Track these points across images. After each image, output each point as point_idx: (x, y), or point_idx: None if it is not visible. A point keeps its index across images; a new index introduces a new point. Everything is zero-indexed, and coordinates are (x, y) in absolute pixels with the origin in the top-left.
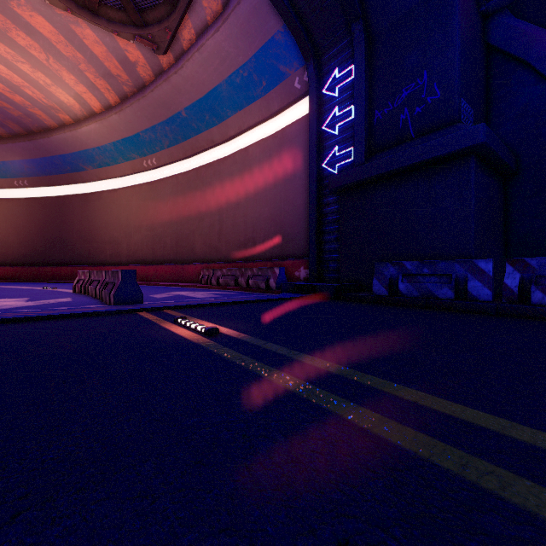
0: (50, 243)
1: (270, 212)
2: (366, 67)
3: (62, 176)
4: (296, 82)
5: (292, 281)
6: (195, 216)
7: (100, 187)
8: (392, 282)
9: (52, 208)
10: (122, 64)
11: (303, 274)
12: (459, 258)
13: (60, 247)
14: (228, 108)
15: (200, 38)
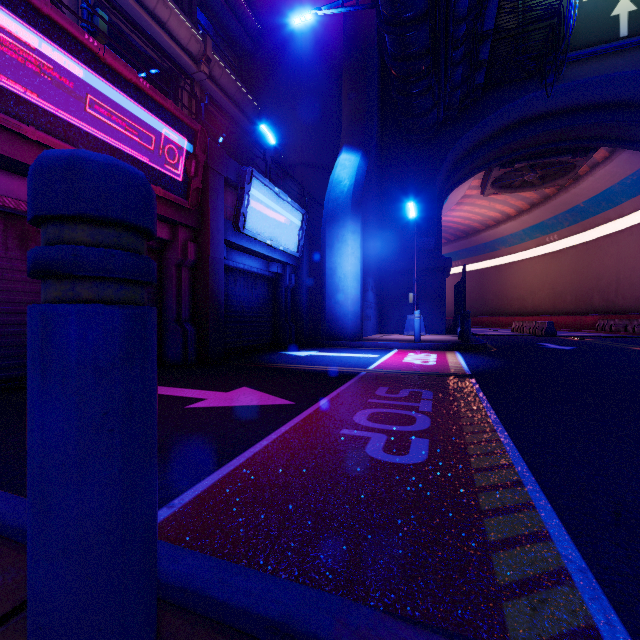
0: (474, 301)
1: None
2: None
3: (483, 255)
4: None
5: None
6: (593, 277)
7: (509, 259)
8: None
9: (475, 278)
10: (534, 192)
11: None
12: None
13: (481, 304)
14: (621, 197)
15: (593, 169)
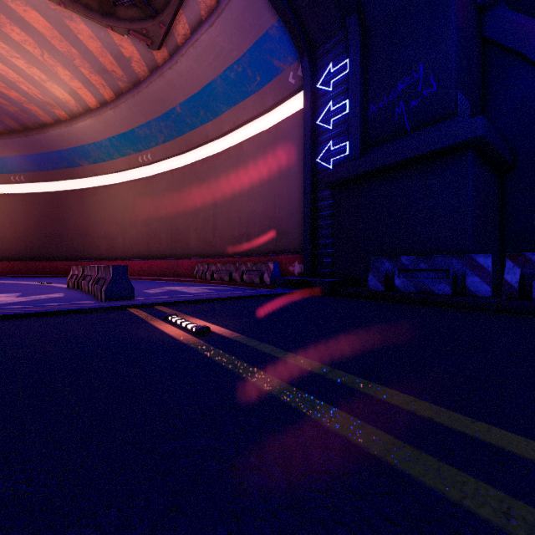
0: (47, 238)
1: (264, 207)
2: (361, 61)
3: (58, 171)
4: (290, 77)
5: (286, 276)
6: (190, 211)
7: (96, 182)
8: (387, 278)
9: (48, 203)
10: (117, 59)
11: (297, 269)
12: (456, 253)
13: (57, 242)
14: (222, 104)
15: (195, 33)
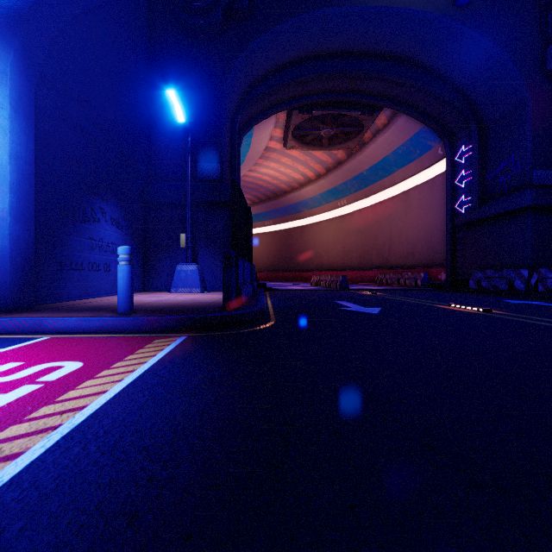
0: (283, 258)
1: (424, 234)
2: (479, 148)
3: (290, 216)
4: (439, 150)
5: (436, 281)
6: (372, 237)
7: (310, 220)
8: (479, 281)
9: (284, 236)
10: (329, 156)
11: (443, 277)
12: (523, 268)
13: (288, 260)
14: (394, 167)
15: (375, 136)
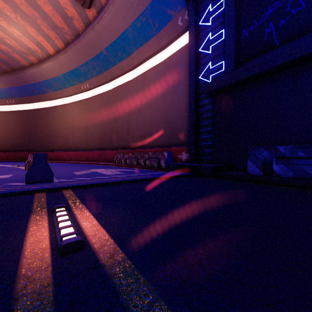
0: (28, 138)
1: (160, 114)
2: None
3: (34, 97)
4: (179, 21)
5: (176, 161)
6: (113, 119)
7: (56, 103)
8: (265, 164)
9: (29, 117)
10: (63, 19)
11: (184, 156)
12: None
13: (33, 140)
14: (132, 46)
15: None
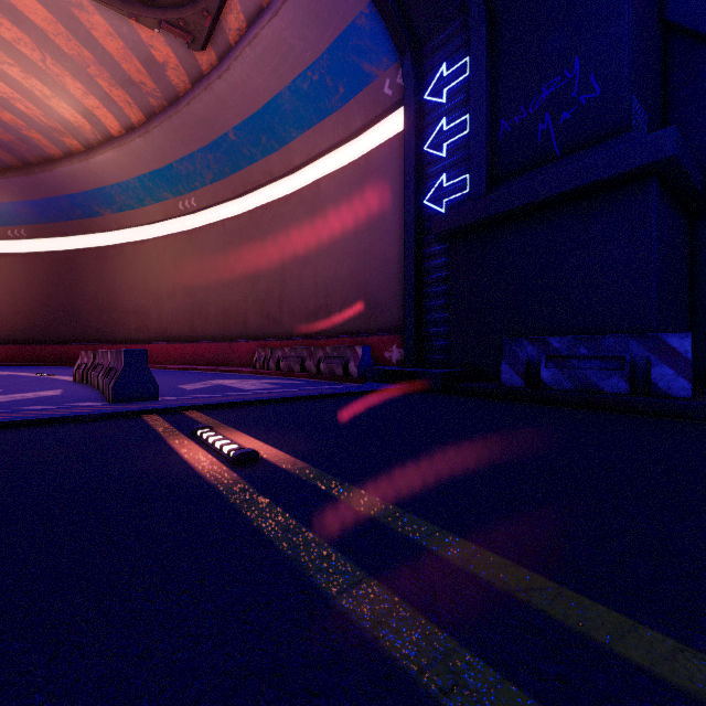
0: (56, 313)
1: (349, 269)
2: (487, 58)
3: (71, 223)
4: (386, 86)
5: (380, 364)
6: (248, 276)
7: (122, 238)
8: (530, 368)
9: (58, 267)
10: (146, 66)
11: (396, 355)
12: (632, 332)
13: (69, 319)
14: (292, 127)
15: (253, 27)
